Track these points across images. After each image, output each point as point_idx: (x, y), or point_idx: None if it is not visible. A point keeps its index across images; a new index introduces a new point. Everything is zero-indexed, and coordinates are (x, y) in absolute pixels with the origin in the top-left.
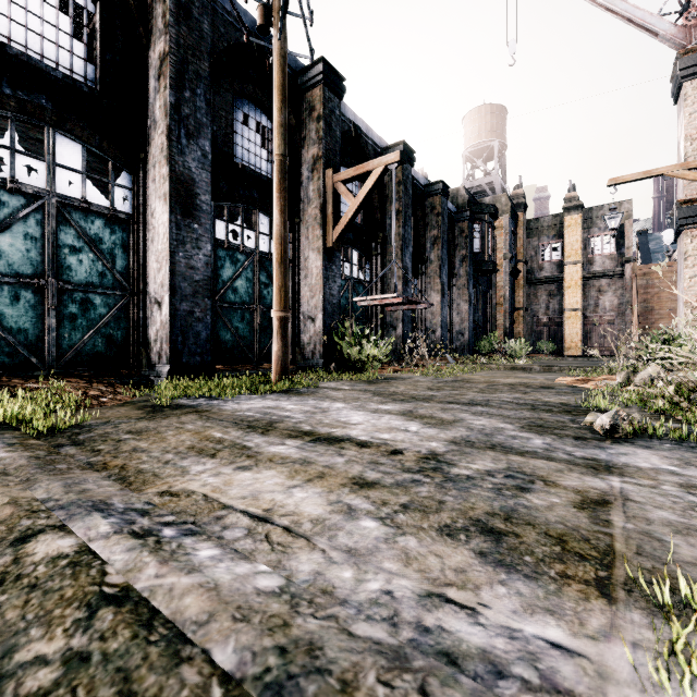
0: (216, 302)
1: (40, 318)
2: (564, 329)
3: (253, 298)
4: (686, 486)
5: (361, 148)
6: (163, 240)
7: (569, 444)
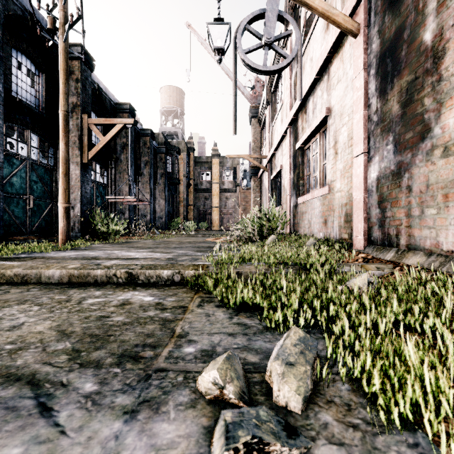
0: None
1: None
2: (212, 216)
3: (25, 191)
4: None
5: (101, 100)
6: None
7: (208, 253)
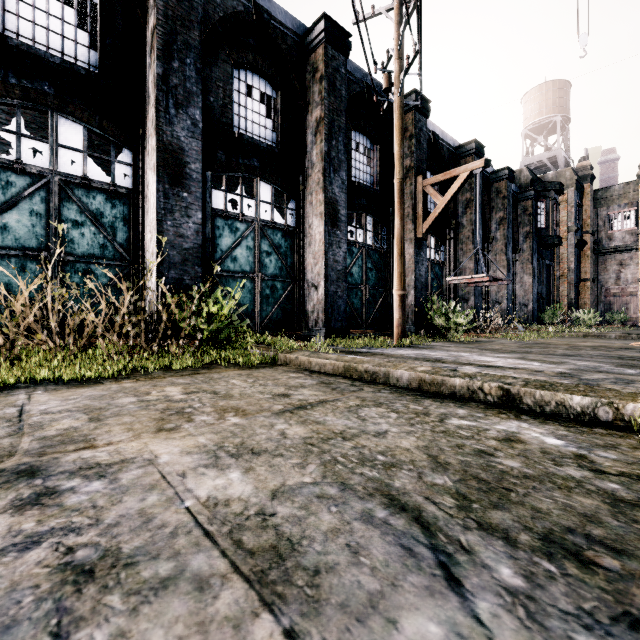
0: None
1: (253, 298)
2: (638, 299)
3: (362, 280)
4: None
5: (437, 151)
6: (320, 244)
7: None
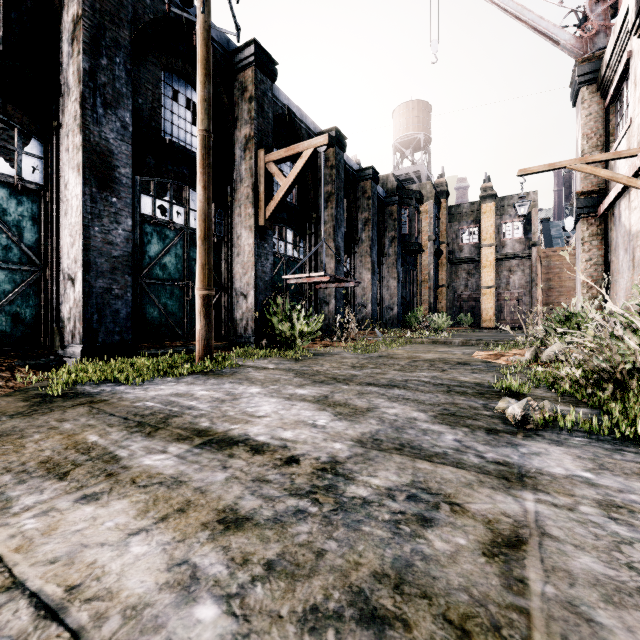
0: (141, 278)
1: None
2: (481, 304)
3: (183, 275)
4: (605, 505)
5: (295, 132)
6: (77, 213)
7: (480, 441)
